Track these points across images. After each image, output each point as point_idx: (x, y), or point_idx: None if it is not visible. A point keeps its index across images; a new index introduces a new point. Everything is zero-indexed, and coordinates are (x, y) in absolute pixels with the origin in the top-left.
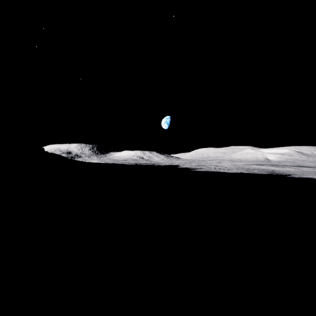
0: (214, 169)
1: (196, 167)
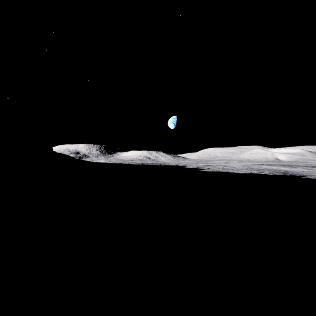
0: (222, 169)
1: (204, 167)
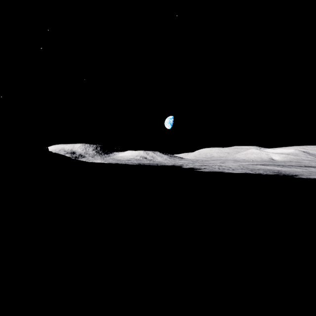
0: (218, 169)
1: (200, 167)
